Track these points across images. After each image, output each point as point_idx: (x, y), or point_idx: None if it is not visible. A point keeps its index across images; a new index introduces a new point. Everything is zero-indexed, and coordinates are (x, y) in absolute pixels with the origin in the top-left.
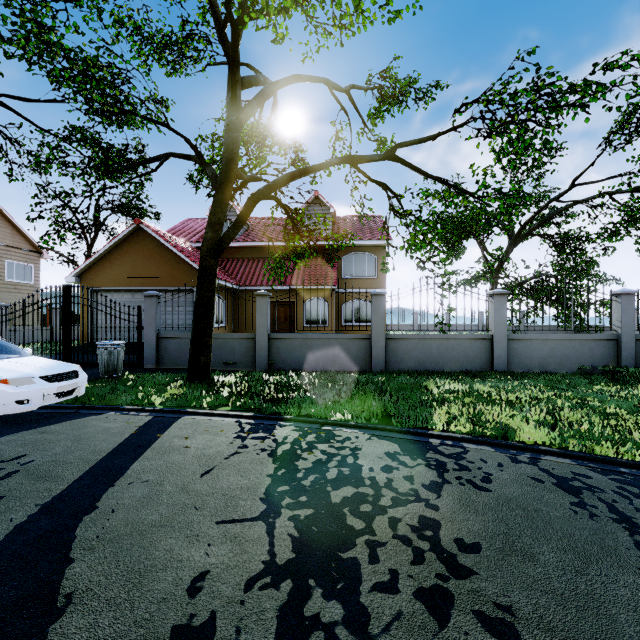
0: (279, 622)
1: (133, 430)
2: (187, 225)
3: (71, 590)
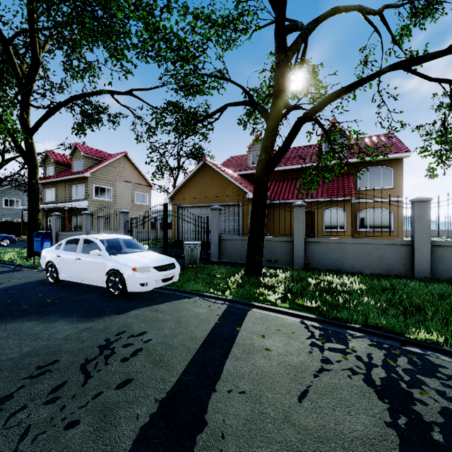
0: None
1: (216, 319)
2: (232, 160)
3: None
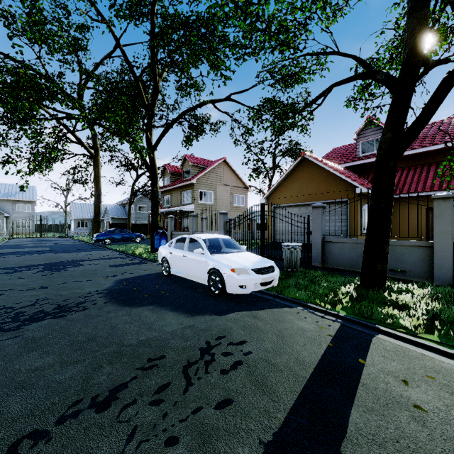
0: None
1: (327, 340)
2: (334, 152)
3: None
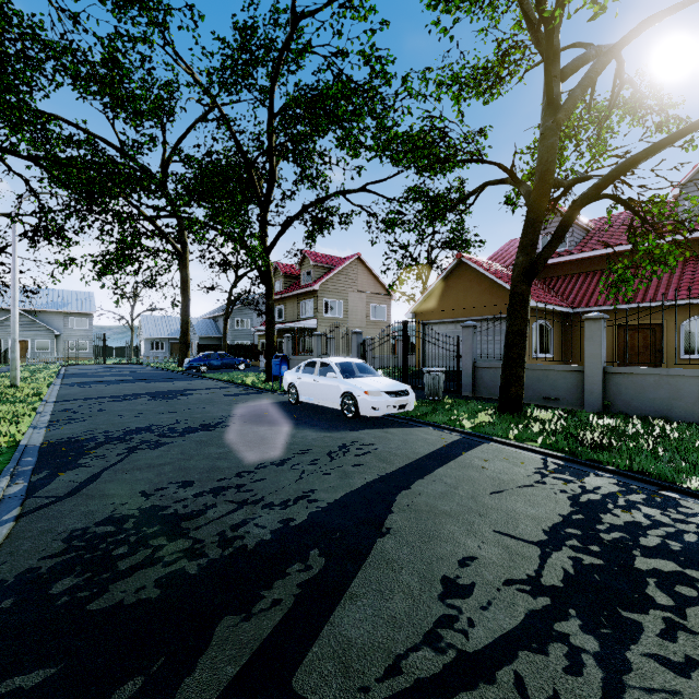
0: (526, 618)
1: (443, 444)
2: (510, 247)
3: (390, 527)
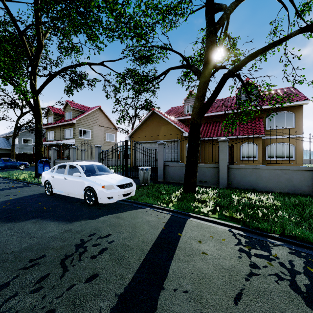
0: None
1: (162, 225)
2: (172, 110)
3: None
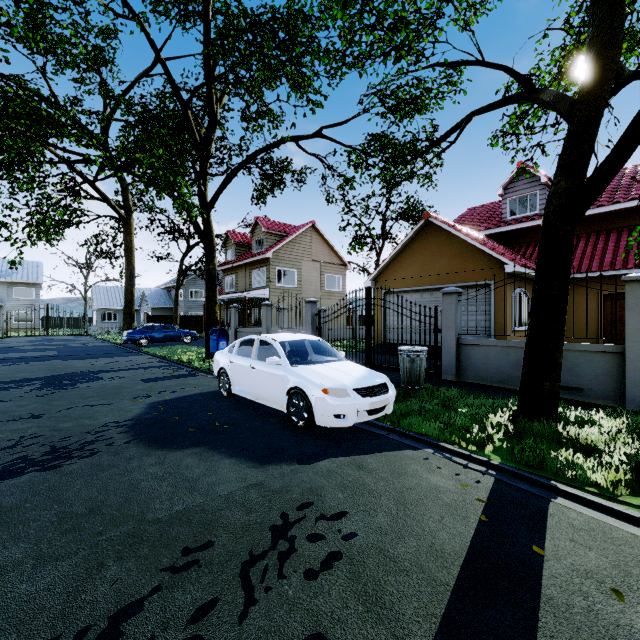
0: None
1: (477, 509)
2: (470, 214)
3: None
